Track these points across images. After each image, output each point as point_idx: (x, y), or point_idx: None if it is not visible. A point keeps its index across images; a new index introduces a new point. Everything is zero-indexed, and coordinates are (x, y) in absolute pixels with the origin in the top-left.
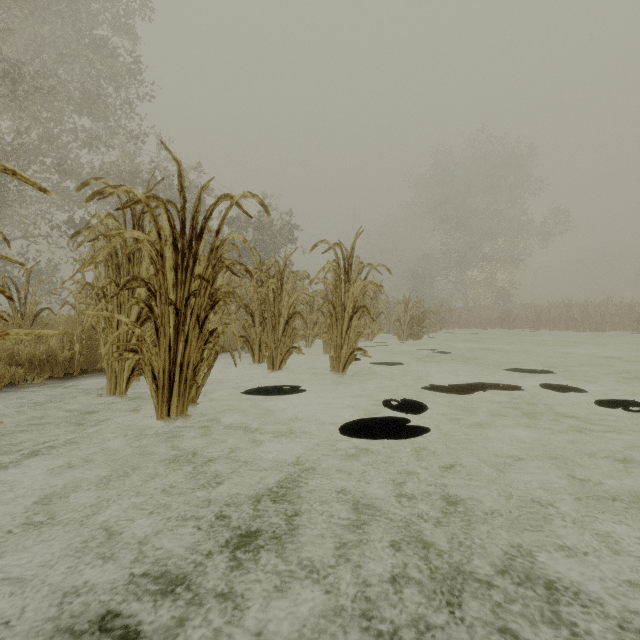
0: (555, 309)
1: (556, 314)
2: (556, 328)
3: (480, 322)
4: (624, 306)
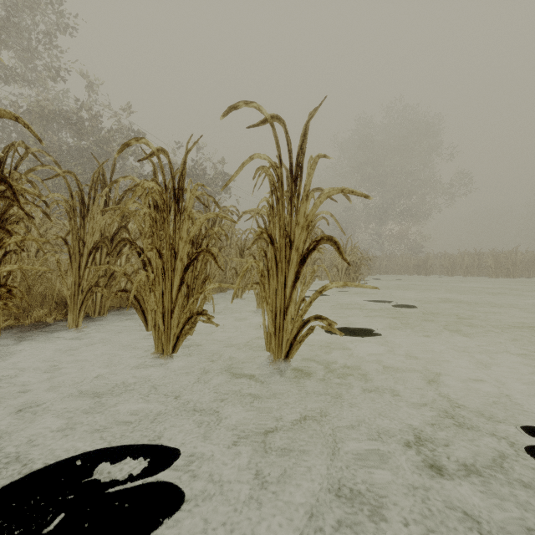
0: (468, 257)
1: (468, 262)
2: (468, 274)
3: (399, 269)
4: (530, 254)
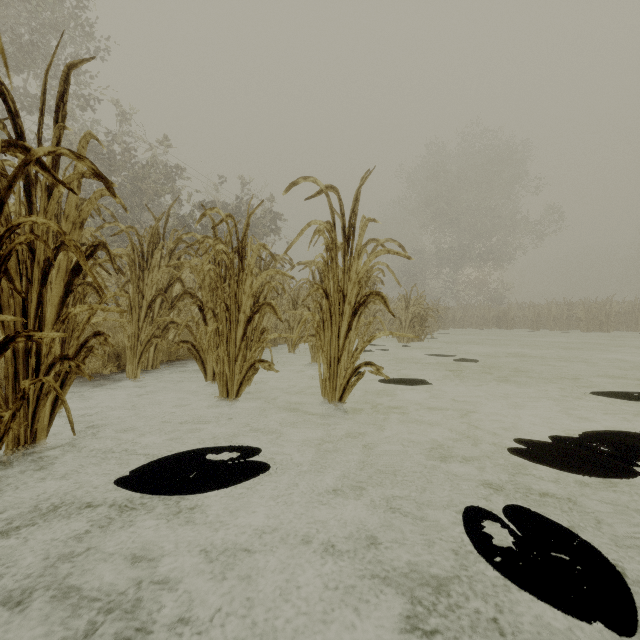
0: (556, 308)
1: (556, 313)
2: (556, 328)
3: (476, 322)
4: (628, 305)
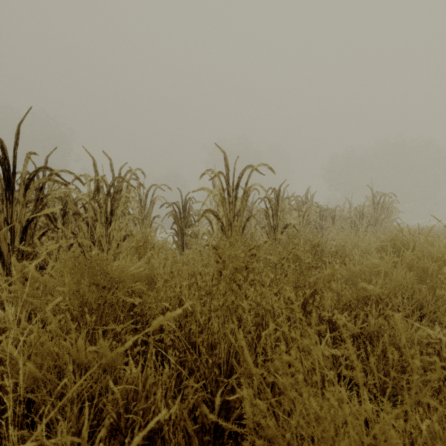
0: None
1: None
2: None
3: None
4: None
